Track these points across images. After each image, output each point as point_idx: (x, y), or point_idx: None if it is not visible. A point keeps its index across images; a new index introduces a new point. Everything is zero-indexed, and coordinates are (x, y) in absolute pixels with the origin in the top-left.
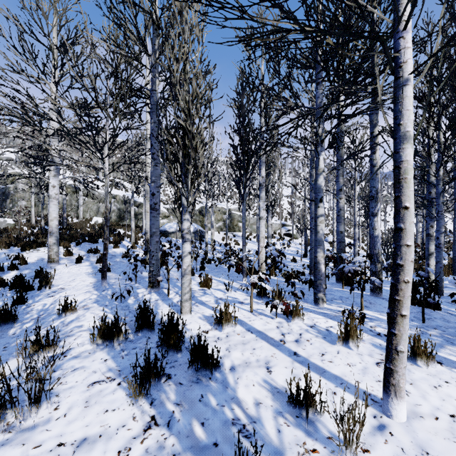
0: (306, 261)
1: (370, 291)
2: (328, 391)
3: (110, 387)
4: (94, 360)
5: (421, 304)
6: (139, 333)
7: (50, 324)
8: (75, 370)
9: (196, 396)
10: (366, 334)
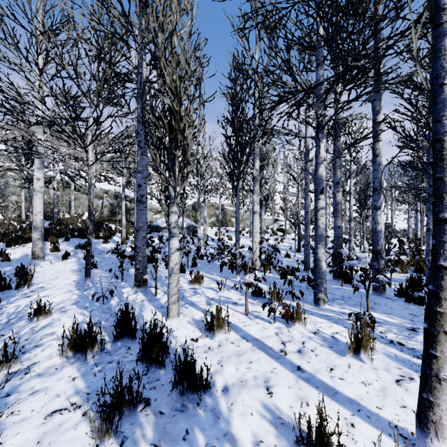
0: (300, 256)
1: (373, 290)
2: (344, 422)
3: (72, 418)
4: (60, 379)
5: None
6: (118, 341)
7: (18, 331)
8: (34, 394)
9: (179, 432)
10: (377, 342)
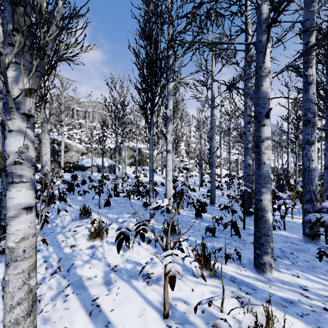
0: (203, 190)
1: (305, 236)
2: None
3: None
4: None
5: None
6: None
7: None
8: None
9: None
10: None
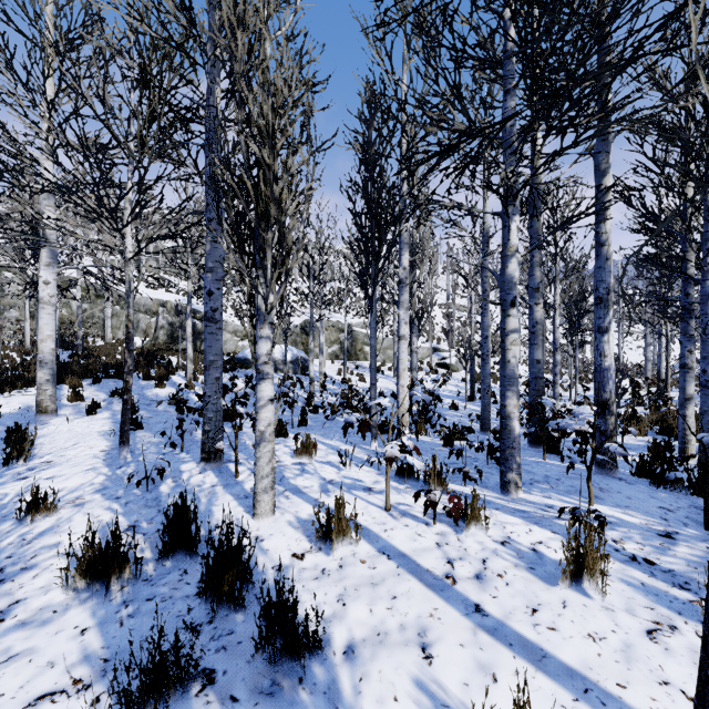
0: (474, 407)
1: (596, 466)
2: None
3: None
4: (59, 632)
5: (703, 496)
6: (167, 560)
7: None
8: (9, 661)
9: None
10: (610, 559)
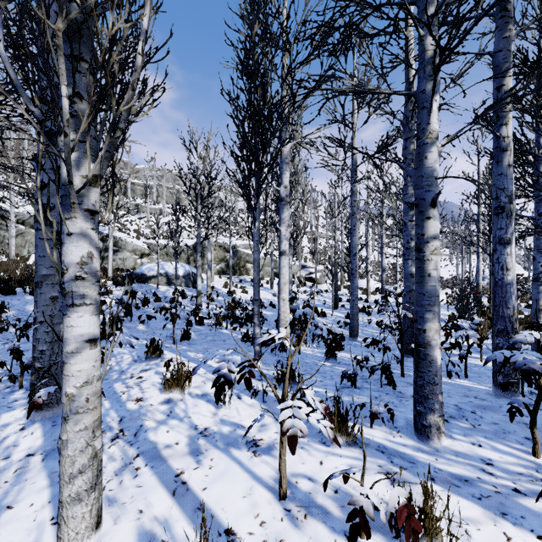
0: (338, 314)
1: (497, 387)
2: None
3: None
4: None
5: None
6: None
7: None
8: None
9: None
10: None
